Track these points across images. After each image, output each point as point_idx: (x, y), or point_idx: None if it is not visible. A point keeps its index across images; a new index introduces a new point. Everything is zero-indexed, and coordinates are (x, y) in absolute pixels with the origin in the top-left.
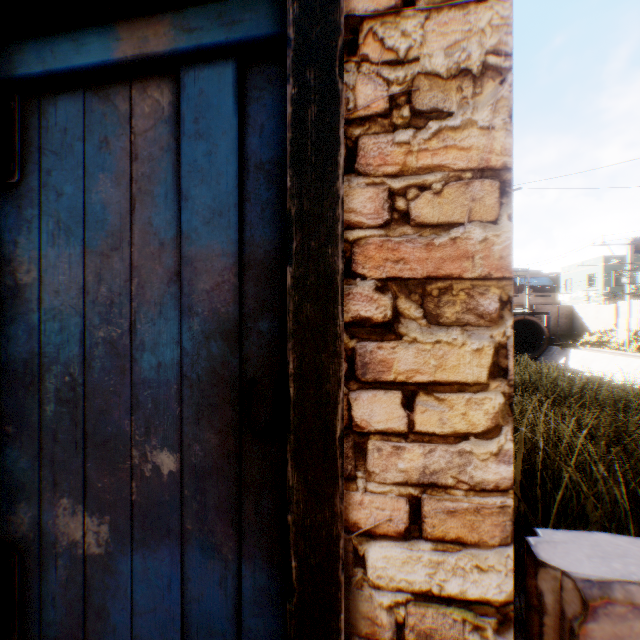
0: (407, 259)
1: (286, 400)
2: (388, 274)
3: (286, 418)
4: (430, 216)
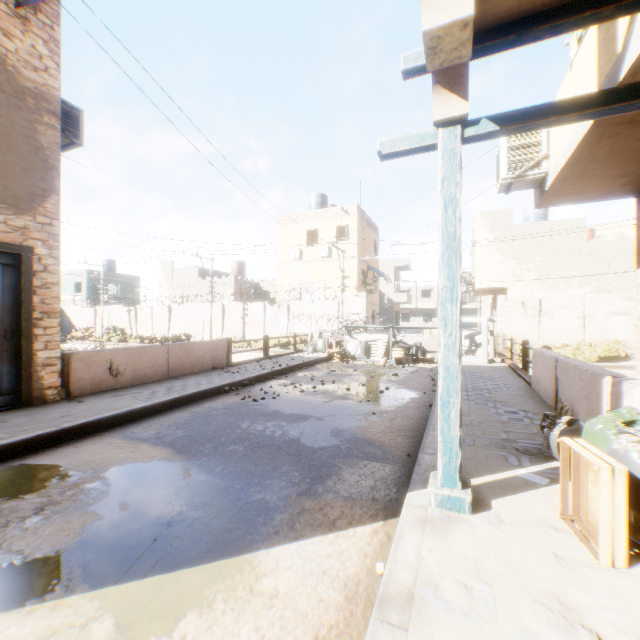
0: (46, 309)
1: (16, 333)
2: (43, 311)
3: (16, 336)
4: (50, 303)
